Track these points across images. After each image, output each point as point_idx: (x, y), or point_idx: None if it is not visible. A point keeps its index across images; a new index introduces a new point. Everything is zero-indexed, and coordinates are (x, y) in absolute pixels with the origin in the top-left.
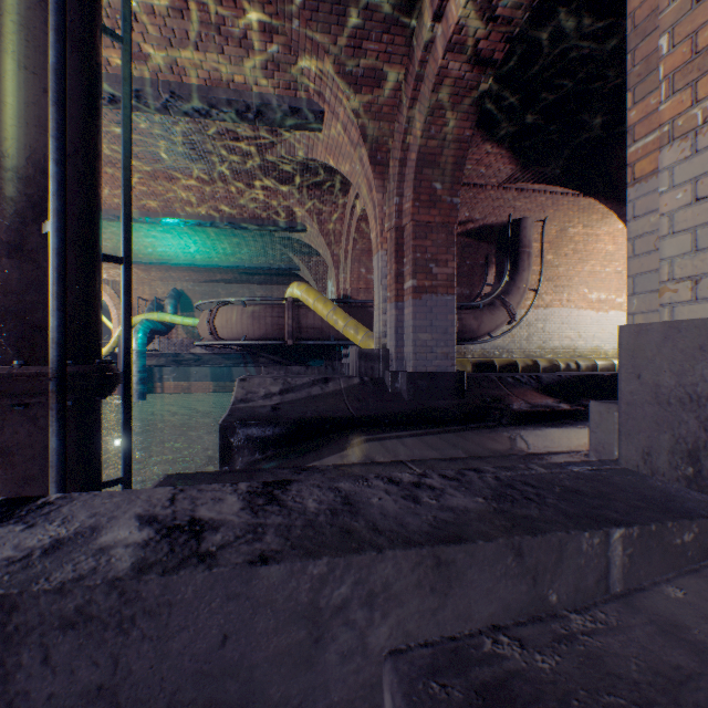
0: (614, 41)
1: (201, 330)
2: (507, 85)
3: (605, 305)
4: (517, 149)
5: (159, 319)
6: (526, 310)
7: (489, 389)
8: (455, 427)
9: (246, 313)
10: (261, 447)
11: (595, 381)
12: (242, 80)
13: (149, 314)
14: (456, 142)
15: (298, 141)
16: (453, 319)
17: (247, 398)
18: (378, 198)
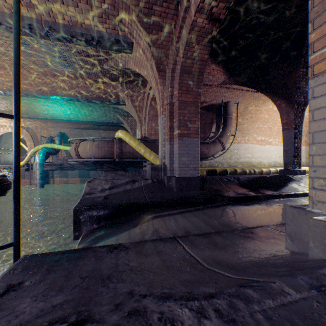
0: (276, 15)
1: (71, 153)
2: (224, 35)
3: (264, 142)
4: (227, 68)
5: (51, 147)
6: (229, 144)
7: (215, 185)
8: (200, 207)
9: (94, 145)
10: (97, 220)
11: (264, 179)
12: (89, 23)
13: (46, 144)
14: (200, 61)
15: (120, 58)
16: (198, 150)
17: (91, 192)
18: (161, 88)
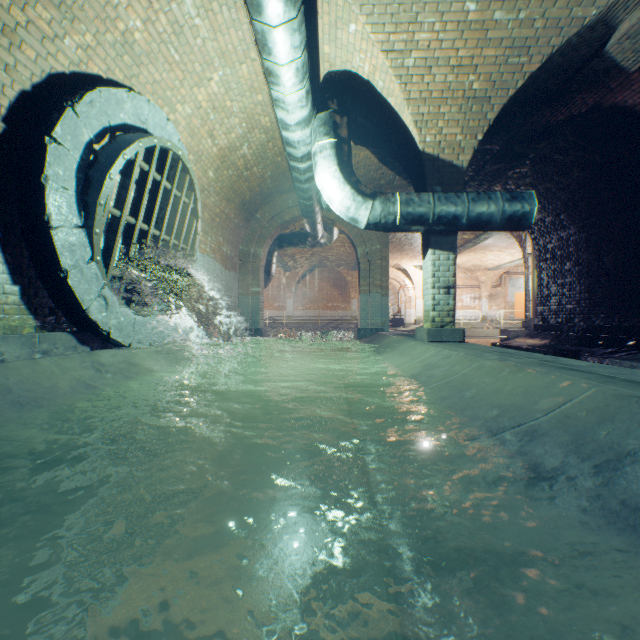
0: None
1: None
2: None
3: None
4: None
5: None
6: None
7: None
8: None
9: None
10: None
11: None
12: None
13: None
14: None
15: None
16: None
17: None
18: None
